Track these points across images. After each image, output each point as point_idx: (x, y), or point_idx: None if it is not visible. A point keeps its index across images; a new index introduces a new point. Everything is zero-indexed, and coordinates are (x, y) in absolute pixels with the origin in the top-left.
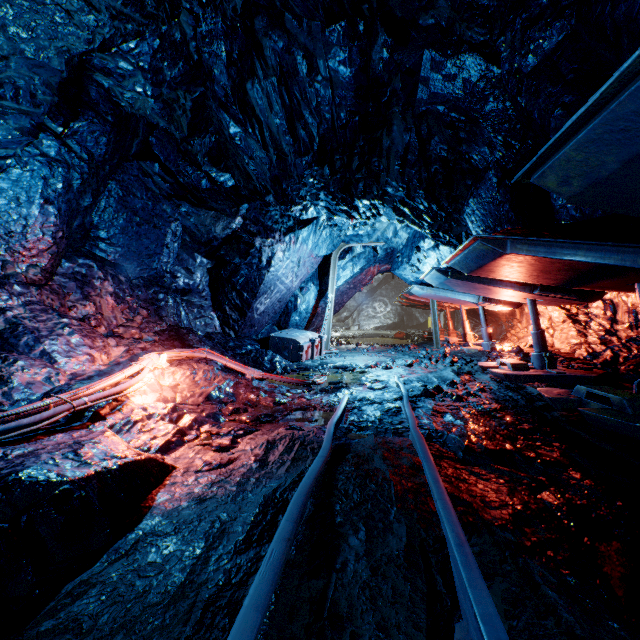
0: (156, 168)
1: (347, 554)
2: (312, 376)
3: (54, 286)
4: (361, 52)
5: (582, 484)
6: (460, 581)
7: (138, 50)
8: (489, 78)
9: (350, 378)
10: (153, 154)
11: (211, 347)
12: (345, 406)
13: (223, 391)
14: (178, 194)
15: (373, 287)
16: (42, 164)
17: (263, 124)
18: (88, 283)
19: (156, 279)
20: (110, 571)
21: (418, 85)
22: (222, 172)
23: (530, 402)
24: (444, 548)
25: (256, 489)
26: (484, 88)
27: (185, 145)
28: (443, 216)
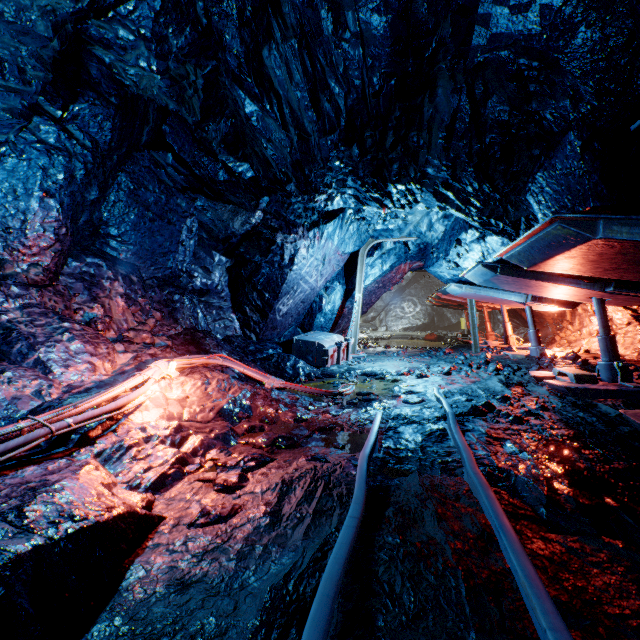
0: (169, 159)
1: None
2: (338, 384)
3: (59, 287)
4: None
5: None
6: None
7: (137, 13)
8: None
9: (381, 388)
10: (166, 144)
11: (229, 352)
12: (378, 428)
13: (238, 404)
14: (193, 187)
15: (401, 286)
16: (40, 152)
17: (282, 99)
18: (96, 284)
19: (171, 279)
20: None
21: (474, 27)
22: (240, 161)
23: (611, 427)
24: None
25: (261, 568)
26: (572, 13)
27: (199, 132)
28: (497, 199)
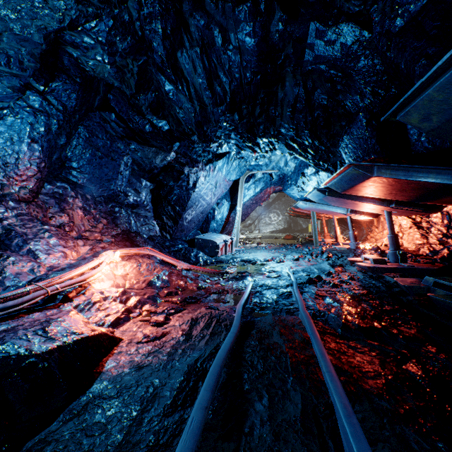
0: (113, 117)
1: (254, 418)
2: (225, 267)
3: (39, 202)
4: (262, 26)
5: (438, 357)
6: (349, 447)
7: (97, 28)
8: (361, 41)
9: (253, 269)
10: (110, 107)
11: (152, 246)
12: (250, 291)
13: (160, 279)
14: (129, 135)
15: (269, 202)
16: (29, 113)
17: (189, 83)
18: (64, 200)
19: (113, 197)
20: (64, 430)
21: (305, 50)
22: (160, 119)
23: (389, 288)
24: (332, 414)
25: (182, 359)
26: (357, 50)
27: (133, 100)
28: (323, 149)
